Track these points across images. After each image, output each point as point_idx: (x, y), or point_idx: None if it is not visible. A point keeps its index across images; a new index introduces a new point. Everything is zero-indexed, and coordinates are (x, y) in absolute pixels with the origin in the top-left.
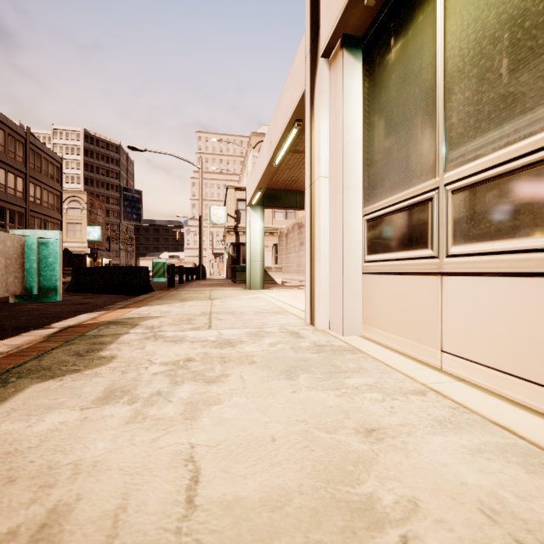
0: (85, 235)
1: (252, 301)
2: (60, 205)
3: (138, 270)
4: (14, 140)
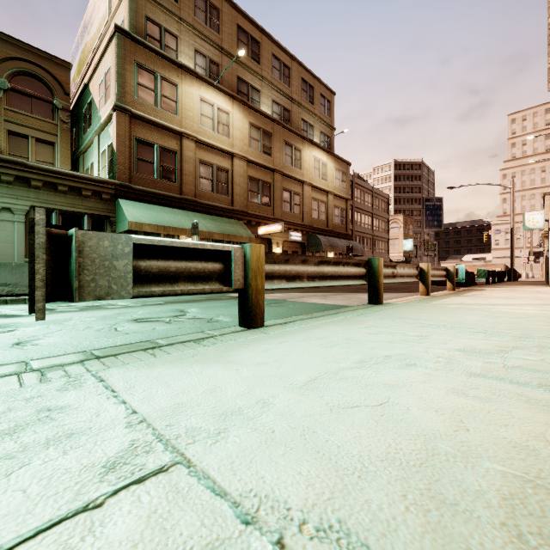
0: (401, 247)
1: (540, 289)
2: (387, 228)
3: (468, 274)
4: (367, 195)
